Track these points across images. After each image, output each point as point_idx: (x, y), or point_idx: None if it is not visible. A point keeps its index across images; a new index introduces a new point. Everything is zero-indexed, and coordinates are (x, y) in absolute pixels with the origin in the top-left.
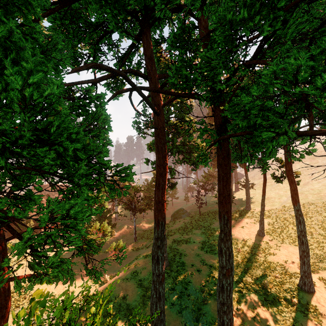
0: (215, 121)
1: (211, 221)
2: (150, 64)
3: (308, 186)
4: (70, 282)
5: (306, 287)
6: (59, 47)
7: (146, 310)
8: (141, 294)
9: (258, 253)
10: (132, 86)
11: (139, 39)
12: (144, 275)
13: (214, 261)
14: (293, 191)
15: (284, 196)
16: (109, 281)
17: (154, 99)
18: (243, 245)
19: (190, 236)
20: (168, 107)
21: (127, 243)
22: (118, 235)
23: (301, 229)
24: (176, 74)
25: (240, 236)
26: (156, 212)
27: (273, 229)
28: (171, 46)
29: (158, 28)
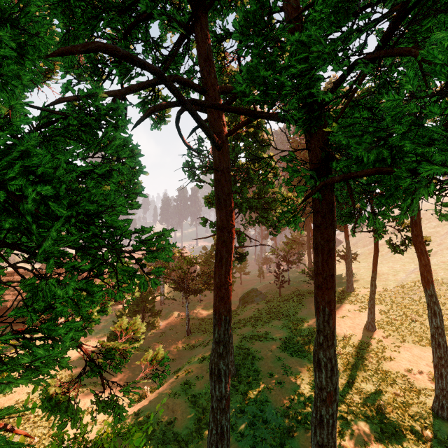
0: (311, 158)
1: (297, 308)
2: (206, 69)
3: (436, 258)
4: (71, 424)
5: (445, 412)
6: (33, 10)
7: (203, 443)
8: (196, 418)
9: (367, 357)
10: (175, 95)
11: (190, 30)
12: (200, 389)
13: (303, 368)
14: (424, 267)
15: (402, 272)
16: (149, 397)
17: (213, 124)
18: (344, 344)
19: (267, 330)
20: (235, 142)
21: (177, 337)
22: (164, 326)
23: (436, 324)
24: (248, 79)
25: (339, 331)
26: (216, 301)
27: (388, 321)
28: (241, 34)
29: (220, 17)
